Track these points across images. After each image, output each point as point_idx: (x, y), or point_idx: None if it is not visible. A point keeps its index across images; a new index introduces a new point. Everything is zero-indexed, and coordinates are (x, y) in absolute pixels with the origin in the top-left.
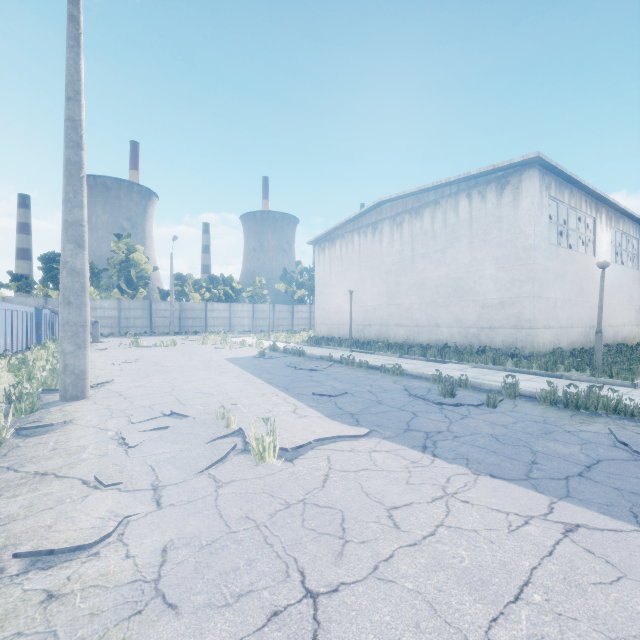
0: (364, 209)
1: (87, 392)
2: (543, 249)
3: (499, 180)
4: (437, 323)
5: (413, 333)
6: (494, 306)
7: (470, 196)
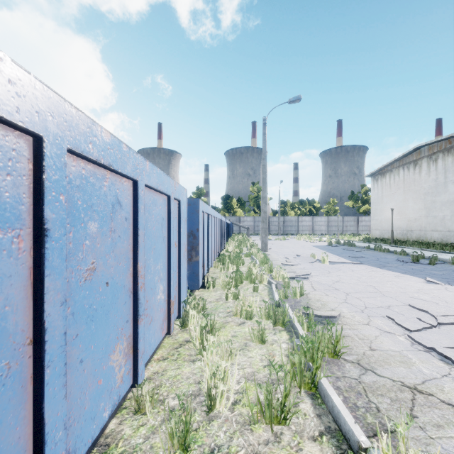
0: (406, 152)
1: (268, 250)
2: None
3: None
4: None
5: (445, 236)
6: None
7: None
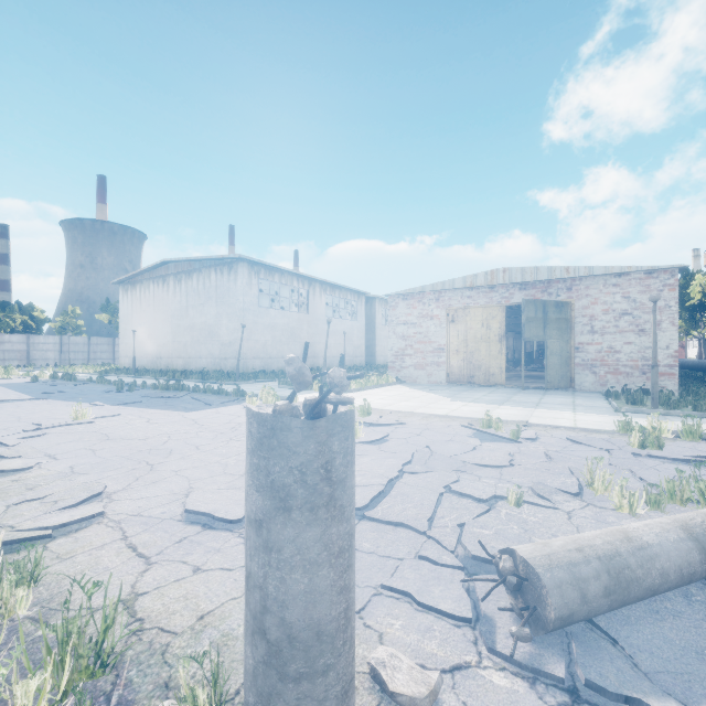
0: (154, 264)
1: None
2: (253, 310)
3: (229, 264)
4: (200, 356)
5: (187, 363)
6: (227, 344)
7: (216, 271)
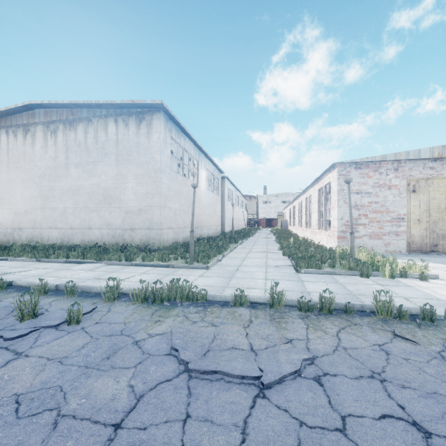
0: (11, 107)
1: None
2: (167, 173)
3: (138, 115)
4: (90, 226)
5: (67, 235)
6: (134, 212)
7: (117, 121)
